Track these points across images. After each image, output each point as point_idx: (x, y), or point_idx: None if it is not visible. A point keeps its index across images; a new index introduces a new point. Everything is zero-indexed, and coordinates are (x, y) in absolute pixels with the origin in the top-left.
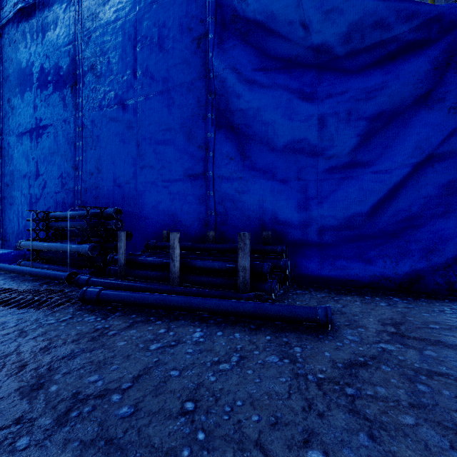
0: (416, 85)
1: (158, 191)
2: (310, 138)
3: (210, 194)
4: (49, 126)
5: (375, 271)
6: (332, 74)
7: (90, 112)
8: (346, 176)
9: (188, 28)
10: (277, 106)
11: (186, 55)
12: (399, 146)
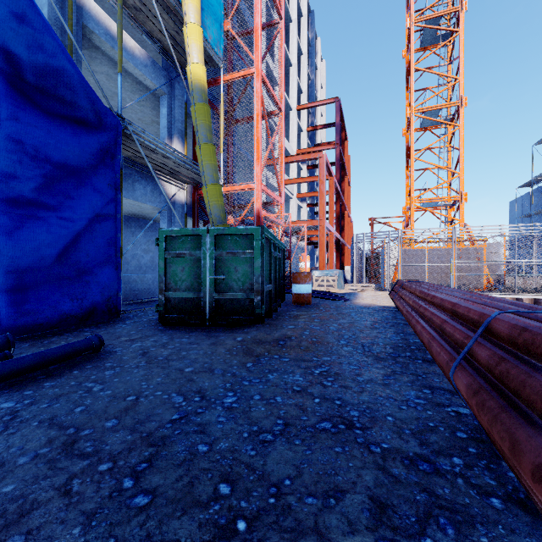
0: (92, 156)
1: None
2: None
3: None
4: None
5: (67, 310)
6: (16, 93)
7: None
8: (34, 215)
9: None
10: None
11: None
12: (81, 200)
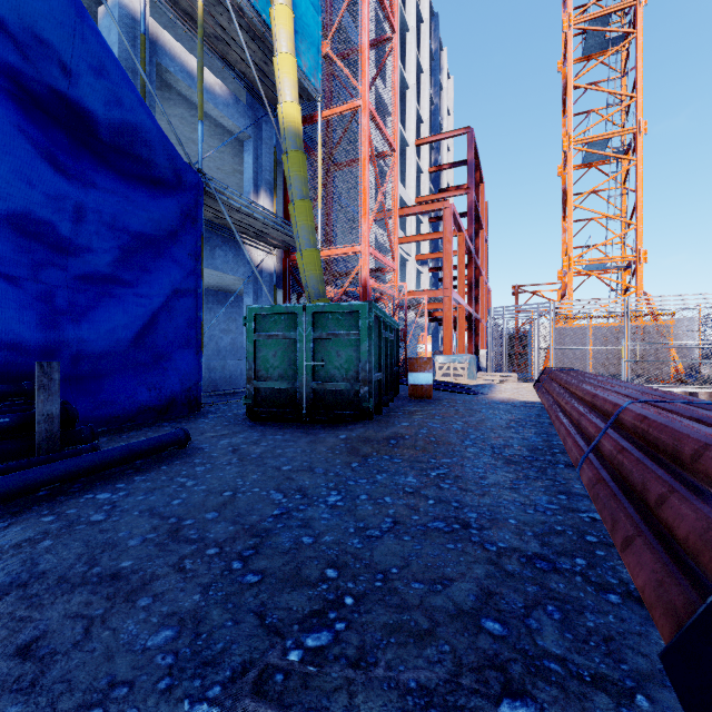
0: (170, 221)
1: None
2: (65, 228)
3: None
4: None
5: (144, 401)
6: (91, 155)
7: None
8: (110, 293)
9: None
10: (7, 148)
11: None
12: (158, 274)
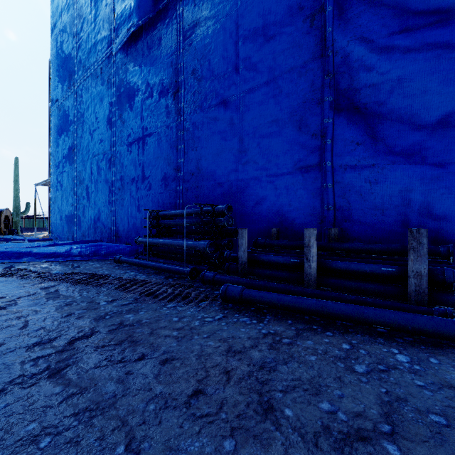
0: None
1: (262, 186)
2: None
3: (327, 187)
4: (154, 133)
5: None
6: None
7: (191, 115)
8: None
9: (299, 8)
10: (432, 70)
11: (296, 37)
12: None
